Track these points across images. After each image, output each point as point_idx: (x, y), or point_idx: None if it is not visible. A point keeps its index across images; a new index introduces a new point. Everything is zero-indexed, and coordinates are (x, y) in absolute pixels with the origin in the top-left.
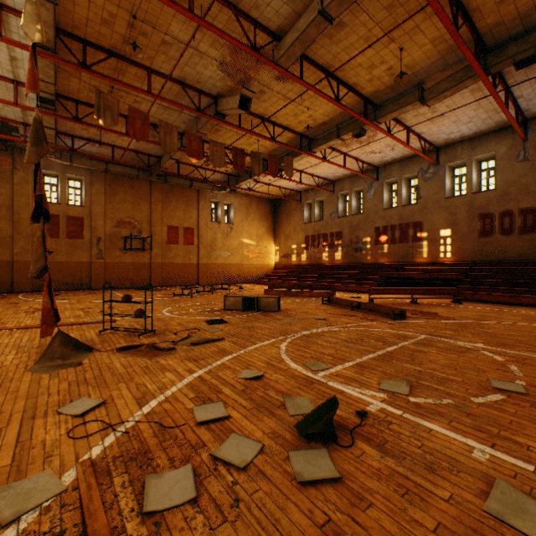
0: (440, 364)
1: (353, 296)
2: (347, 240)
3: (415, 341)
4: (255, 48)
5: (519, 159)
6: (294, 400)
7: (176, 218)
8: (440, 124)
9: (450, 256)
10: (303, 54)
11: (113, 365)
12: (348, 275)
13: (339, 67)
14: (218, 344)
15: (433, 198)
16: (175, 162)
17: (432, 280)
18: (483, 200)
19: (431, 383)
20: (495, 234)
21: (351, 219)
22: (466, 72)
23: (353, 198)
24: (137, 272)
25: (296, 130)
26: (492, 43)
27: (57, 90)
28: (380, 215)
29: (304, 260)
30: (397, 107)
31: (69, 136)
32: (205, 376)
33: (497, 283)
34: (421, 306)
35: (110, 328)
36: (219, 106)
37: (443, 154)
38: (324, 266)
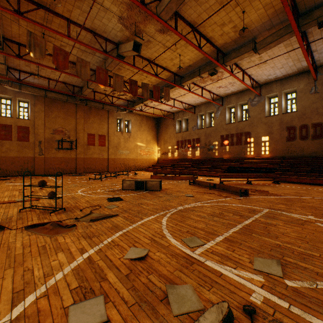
0: (292, 237)
1: (208, 179)
2: (203, 143)
3: (263, 214)
4: (143, 3)
5: (312, 92)
6: (177, 290)
7: (93, 128)
8: (264, 68)
9: (268, 153)
10: (177, 13)
11: (14, 245)
12: (204, 165)
13: (202, 22)
14: (112, 220)
15: (257, 117)
16: (92, 91)
17: (257, 169)
18: (289, 118)
19: (296, 260)
20: (296, 139)
21: (205, 130)
22: (285, 30)
23: (206, 117)
24: (67, 164)
25: (171, 70)
26: (303, 10)
27: (3, 34)
28: (224, 128)
29: (176, 156)
30: (238, 55)
31: (16, 71)
32: (94, 257)
33: (300, 170)
34: (254, 186)
35: (29, 207)
36: (120, 50)
37: (264, 89)
38: (189, 160)
